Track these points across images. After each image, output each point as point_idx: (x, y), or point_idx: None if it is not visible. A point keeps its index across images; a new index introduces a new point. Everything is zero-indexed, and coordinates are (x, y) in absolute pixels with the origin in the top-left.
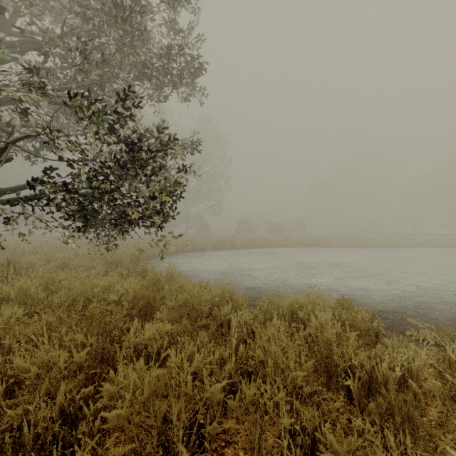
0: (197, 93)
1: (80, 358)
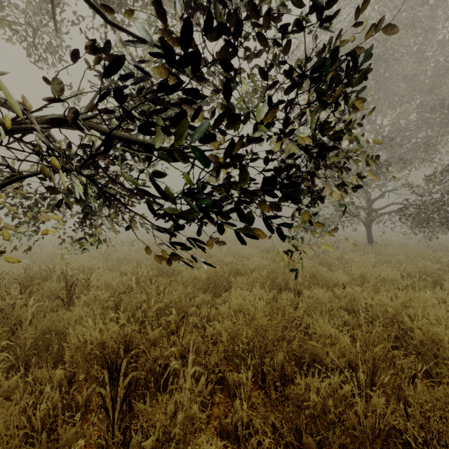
0: None
1: (437, 267)
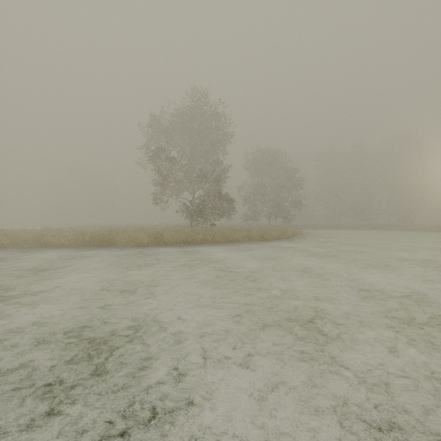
0: (298, 190)
1: None
